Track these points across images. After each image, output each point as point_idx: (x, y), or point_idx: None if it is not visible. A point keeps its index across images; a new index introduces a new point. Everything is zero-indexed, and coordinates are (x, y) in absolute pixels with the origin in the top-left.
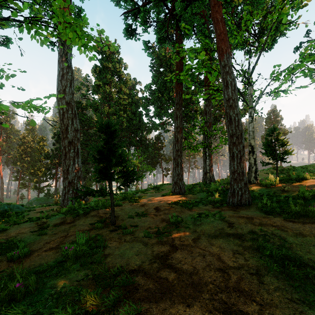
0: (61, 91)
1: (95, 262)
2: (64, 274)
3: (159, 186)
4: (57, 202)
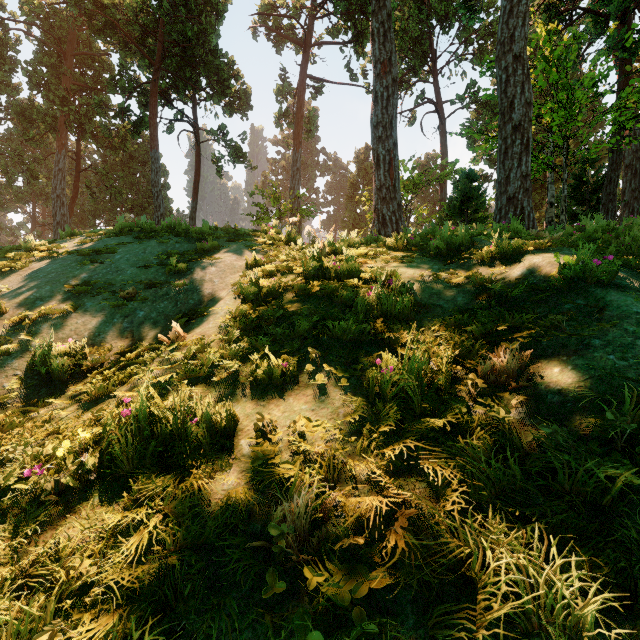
0: None
1: None
2: None
3: None
4: None
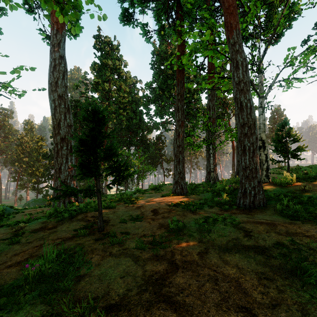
0: (53, 84)
1: (61, 290)
2: (8, 312)
3: (159, 186)
4: (50, 203)
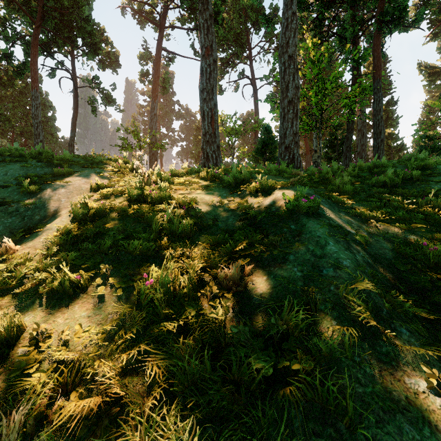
0: None
1: None
2: None
3: None
4: None
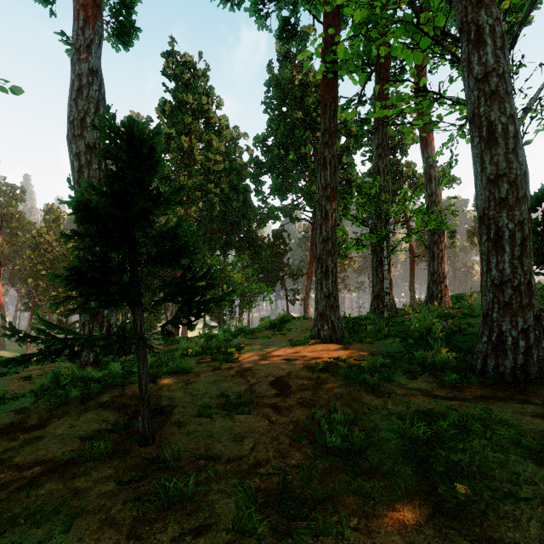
0: (76, 122)
1: None
2: None
3: (282, 322)
4: None
